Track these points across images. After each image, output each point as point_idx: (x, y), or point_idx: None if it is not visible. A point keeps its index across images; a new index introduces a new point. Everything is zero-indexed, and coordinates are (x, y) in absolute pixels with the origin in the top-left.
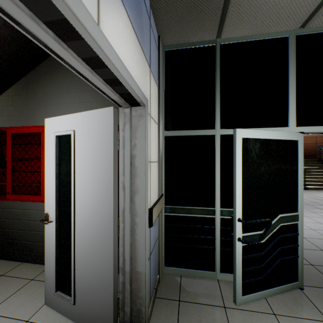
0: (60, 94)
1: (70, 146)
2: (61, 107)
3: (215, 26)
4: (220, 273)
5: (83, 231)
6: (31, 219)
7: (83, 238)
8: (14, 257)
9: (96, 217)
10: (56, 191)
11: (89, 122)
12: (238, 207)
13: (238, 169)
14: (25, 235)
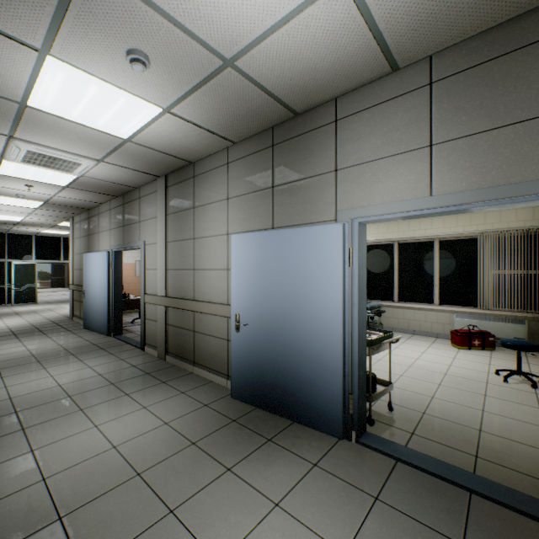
0: None
1: None
2: None
3: (6, 231)
4: (9, 304)
5: None
6: None
7: None
8: None
9: None
10: None
11: None
12: (14, 281)
13: (14, 271)
14: None
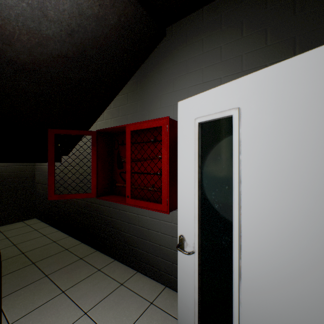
0: (176, 78)
1: (225, 136)
2: (178, 95)
3: None
4: None
5: (261, 292)
6: (144, 226)
7: (261, 306)
8: (129, 263)
9: (306, 279)
10: (198, 207)
11: (281, 85)
12: None
13: None
14: (139, 242)
